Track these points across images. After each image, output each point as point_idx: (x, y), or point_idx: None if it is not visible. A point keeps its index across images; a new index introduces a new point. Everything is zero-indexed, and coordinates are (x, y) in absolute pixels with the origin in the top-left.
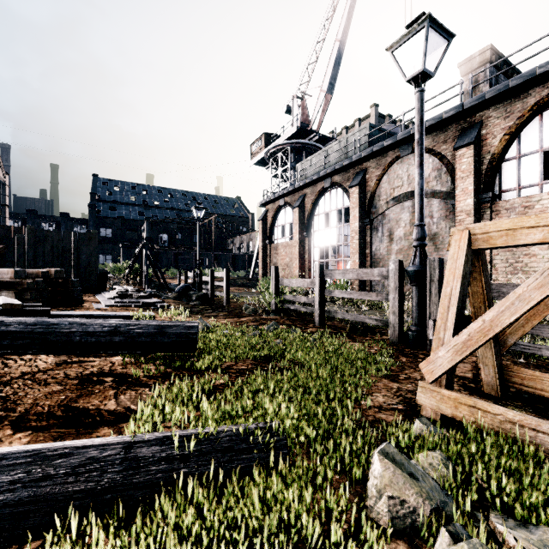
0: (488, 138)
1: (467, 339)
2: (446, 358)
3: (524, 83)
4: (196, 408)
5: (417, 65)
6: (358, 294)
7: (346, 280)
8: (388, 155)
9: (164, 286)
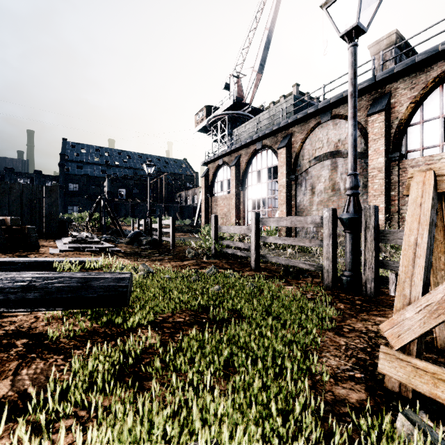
0: (396, 106)
1: (443, 298)
2: (416, 320)
3: (428, 58)
4: (112, 389)
5: (350, 21)
6: (291, 240)
7: (274, 227)
8: (310, 121)
9: (120, 233)
